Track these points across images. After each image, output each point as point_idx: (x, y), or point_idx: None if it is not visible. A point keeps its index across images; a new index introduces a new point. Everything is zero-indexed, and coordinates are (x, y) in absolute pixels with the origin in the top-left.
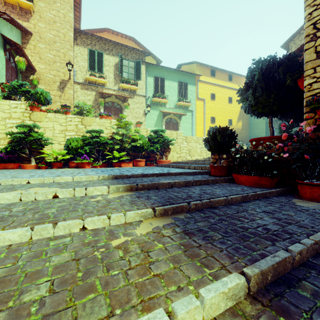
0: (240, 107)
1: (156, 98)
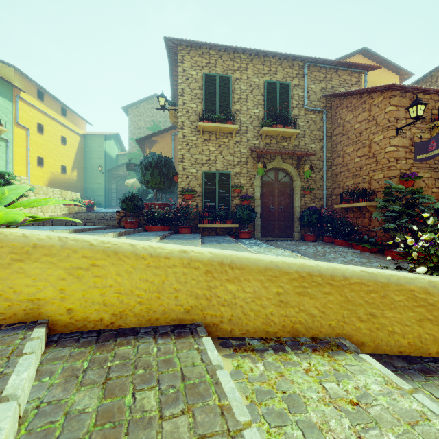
0: (75, 153)
1: None
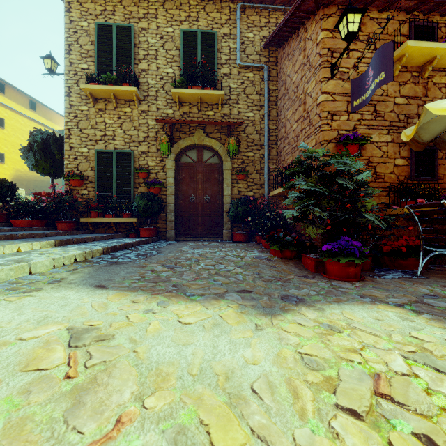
0: None
1: None
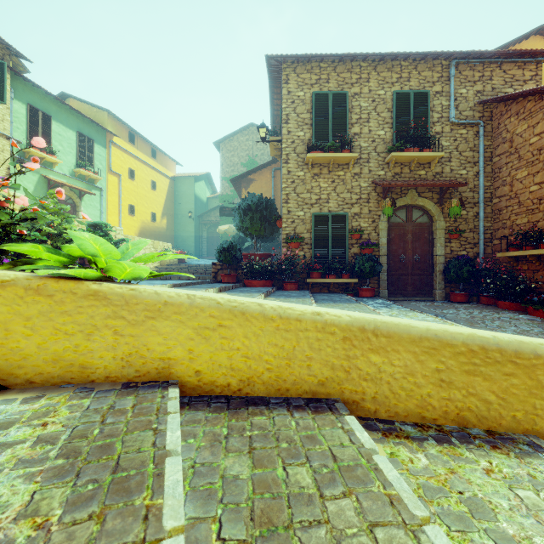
0: (165, 198)
1: (37, 149)
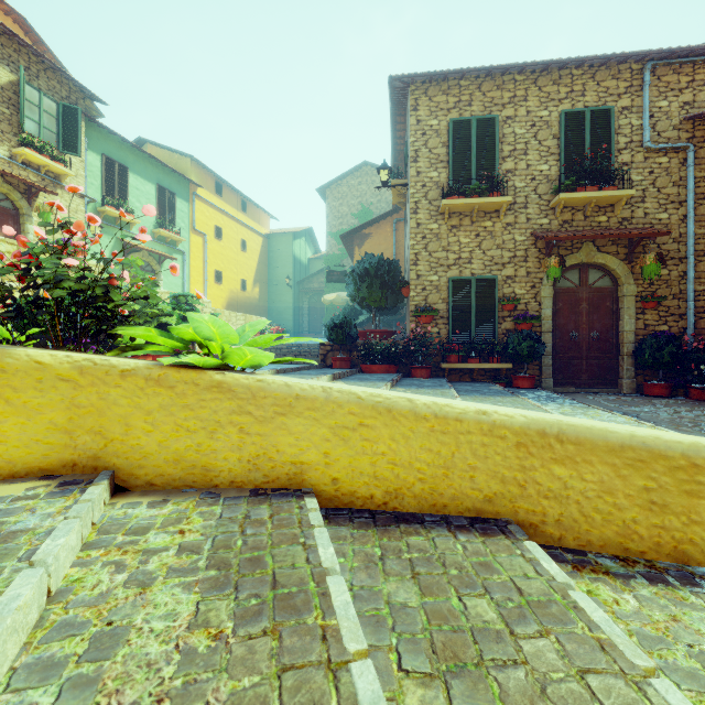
0: (257, 261)
1: (113, 208)
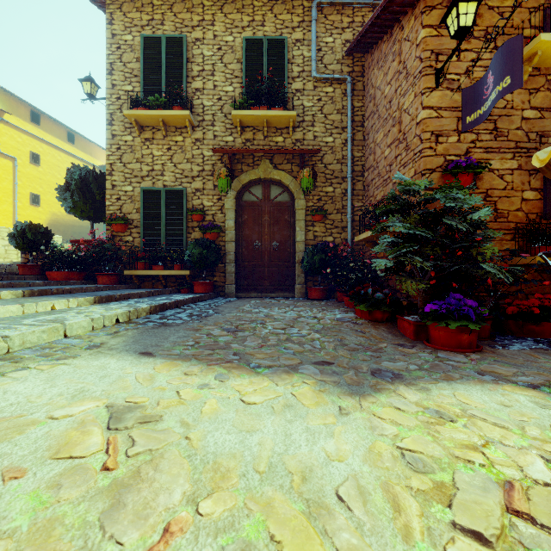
0: None
1: None
